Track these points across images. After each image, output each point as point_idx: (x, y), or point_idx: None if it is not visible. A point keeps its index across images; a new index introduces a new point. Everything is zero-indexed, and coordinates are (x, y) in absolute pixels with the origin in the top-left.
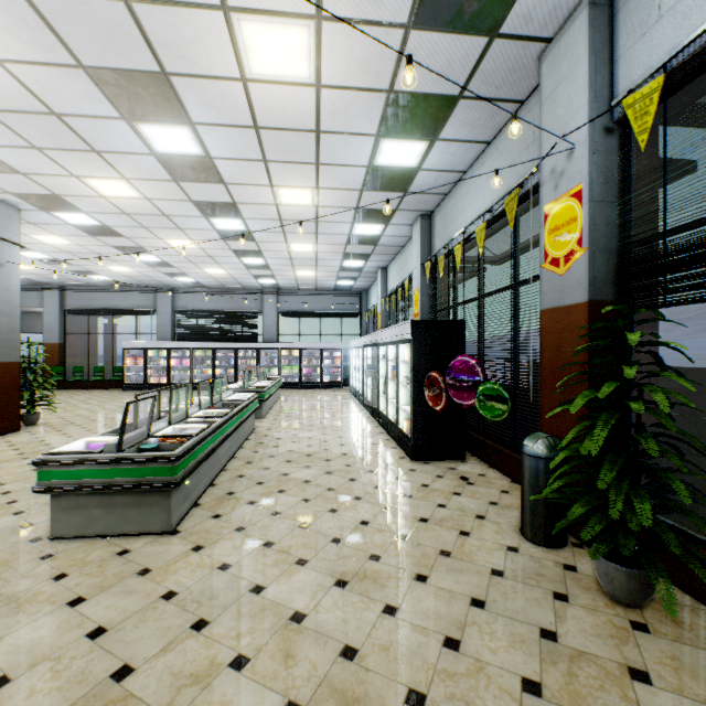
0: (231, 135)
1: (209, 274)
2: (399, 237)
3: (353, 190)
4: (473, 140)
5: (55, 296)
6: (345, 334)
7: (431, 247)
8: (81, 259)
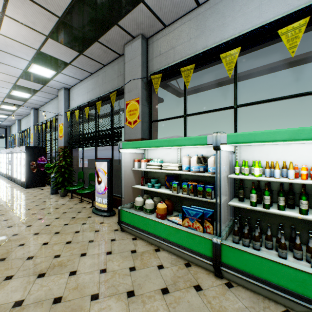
0: None
1: None
2: (26, 112)
3: (1, 97)
4: (47, 98)
5: None
6: None
7: (38, 120)
8: None
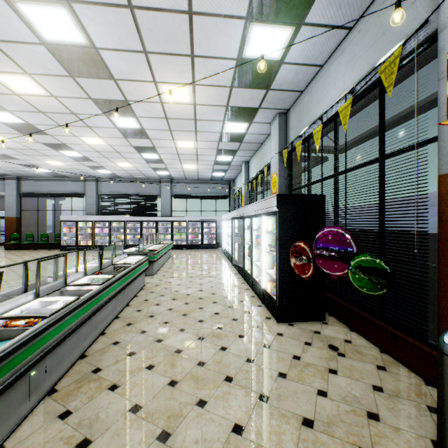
0: (108, 17)
1: (120, 167)
2: (260, 135)
3: (224, 86)
4: (336, 25)
5: (13, 183)
6: (219, 211)
7: (287, 139)
8: (23, 155)
